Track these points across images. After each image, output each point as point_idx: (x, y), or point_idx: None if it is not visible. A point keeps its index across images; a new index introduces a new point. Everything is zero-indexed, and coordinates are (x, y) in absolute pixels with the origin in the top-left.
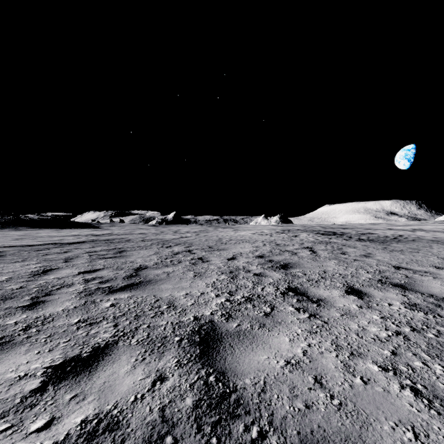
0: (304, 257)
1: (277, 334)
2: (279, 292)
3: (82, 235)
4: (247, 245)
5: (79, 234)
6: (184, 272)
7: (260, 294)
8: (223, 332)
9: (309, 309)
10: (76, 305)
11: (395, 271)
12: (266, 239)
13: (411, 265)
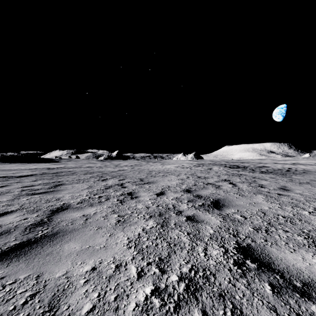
0: (229, 191)
1: None
2: (231, 260)
3: (39, 168)
4: (173, 177)
5: (37, 167)
6: (107, 215)
7: (206, 267)
8: None
9: None
10: None
11: None
12: (188, 172)
13: None
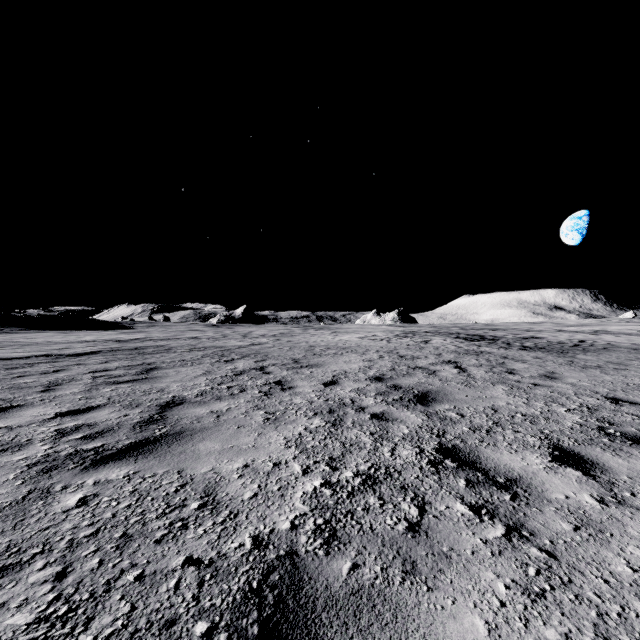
0: (451, 380)
1: (450, 601)
2: (425, 459)
3: (100, 341)
4: (354, 357)
5: (96, 339)
6: (248, 411)
7: (390, 465)
8: (319, 597)
9: (499, 510)
10: (3, 504)
11: (616, 408)
12: (383, 347)
13: (634, 394)
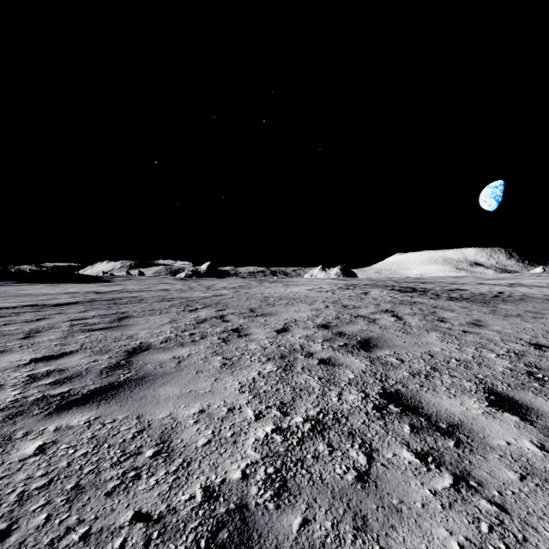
0: (389, 327)
1: None
2: (370, 404)
3: (82, 292)
4: (303, 307)
5: (79, 290)
6: (207, 357)
7: (337, 410)
8: None
9: (444, 457)
10: None
11: (540, 353)
12: (328, 298)
13: None
